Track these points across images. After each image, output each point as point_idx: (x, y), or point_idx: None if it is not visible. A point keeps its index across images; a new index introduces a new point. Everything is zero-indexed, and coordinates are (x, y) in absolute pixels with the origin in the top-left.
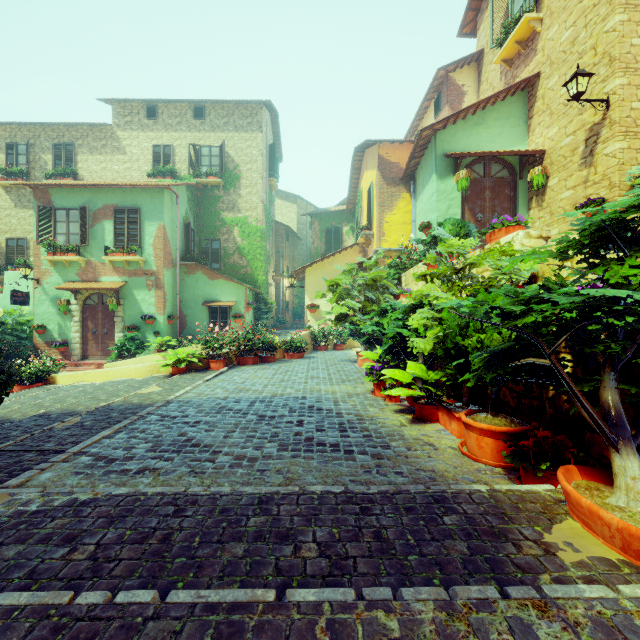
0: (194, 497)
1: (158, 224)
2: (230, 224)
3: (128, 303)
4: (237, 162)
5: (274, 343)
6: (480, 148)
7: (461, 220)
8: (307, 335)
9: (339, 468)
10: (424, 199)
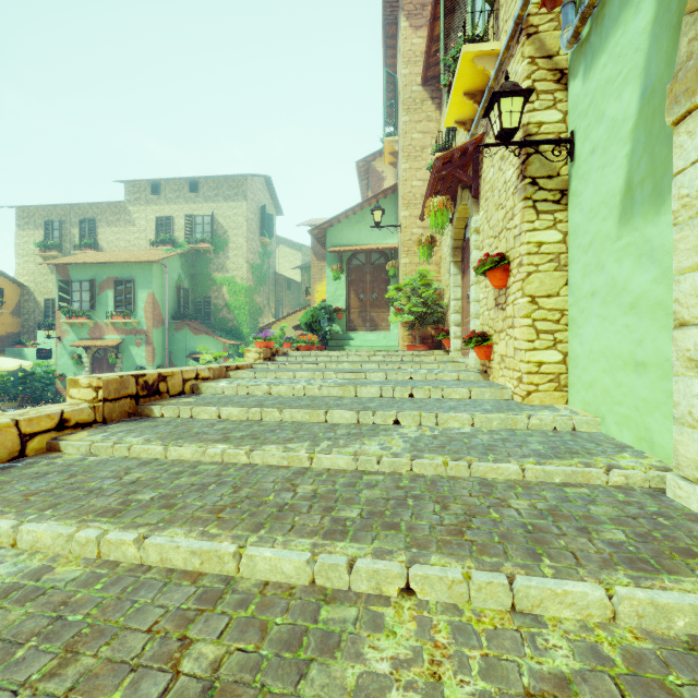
0: None
1: (148, 292)
2: (220, 283)
3: (125, 356)
4: (226, 228)
5: None
6: (360, 241)
7: (315, 310)
8: None
9: None
10: None
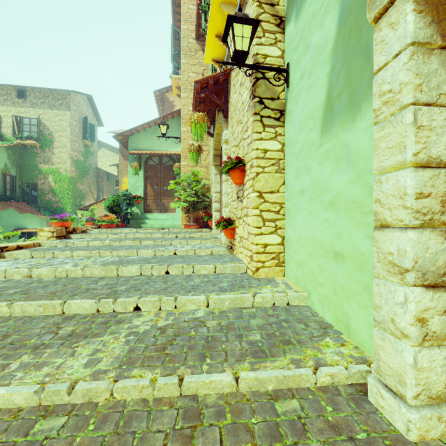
0: None
1: None
2: (46, 173)
3: None
4: (51, 130)
5: None
6: (155, 148)
7: (116, 196)
8: None
9: None
10: None
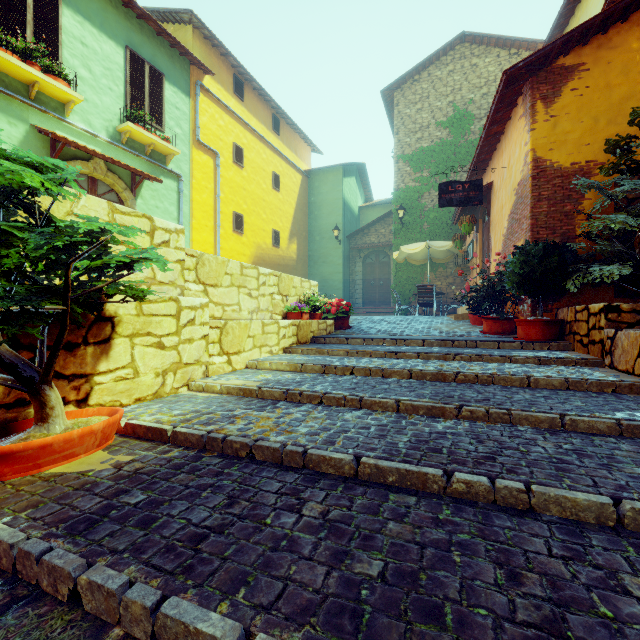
0: None
1: None
2: None
3: None
4: None
5: None
6: None
7: None
8: None
9: None
10: None
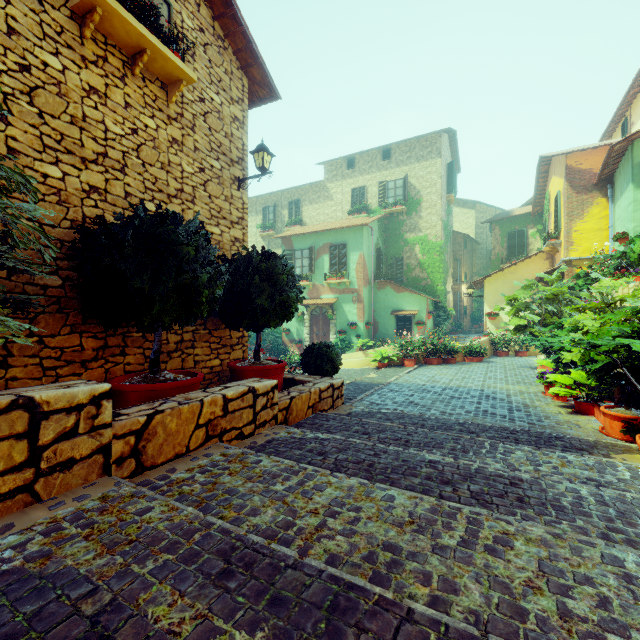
0: (428, 418)
1: (359, 253)
2: (412, 243)
3: (339, 313)
4: (418, 189)
5: (455, 348)
6: None
7: None
8: (486, 341)
9: (503, 424)
10: (621, 206)
